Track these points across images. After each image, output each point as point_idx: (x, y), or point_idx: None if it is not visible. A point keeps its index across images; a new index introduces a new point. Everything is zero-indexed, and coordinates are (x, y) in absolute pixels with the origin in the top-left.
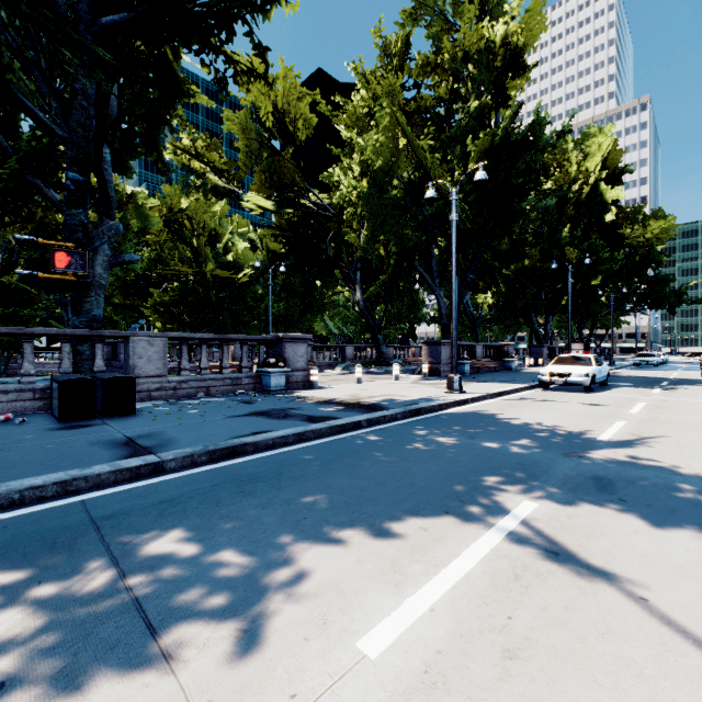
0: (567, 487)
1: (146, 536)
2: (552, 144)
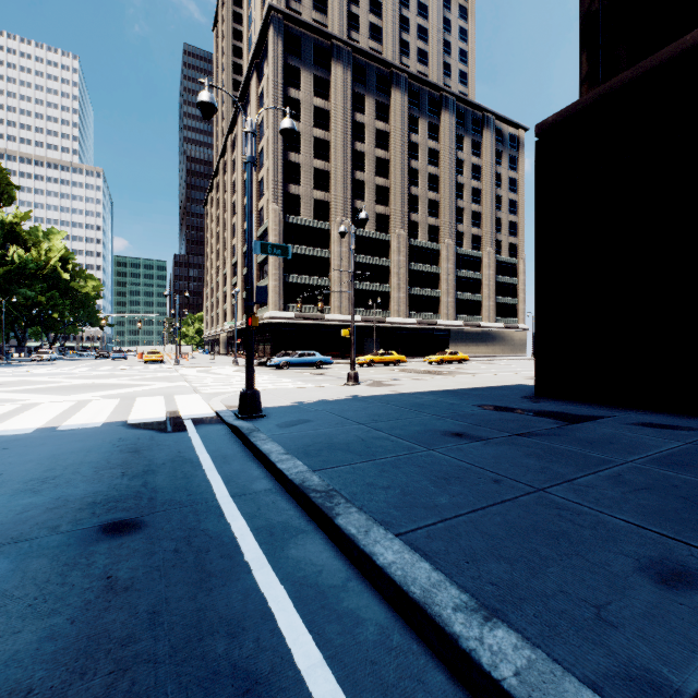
0: (44, 365)
1: (0, 367)
2: (35, 266)
